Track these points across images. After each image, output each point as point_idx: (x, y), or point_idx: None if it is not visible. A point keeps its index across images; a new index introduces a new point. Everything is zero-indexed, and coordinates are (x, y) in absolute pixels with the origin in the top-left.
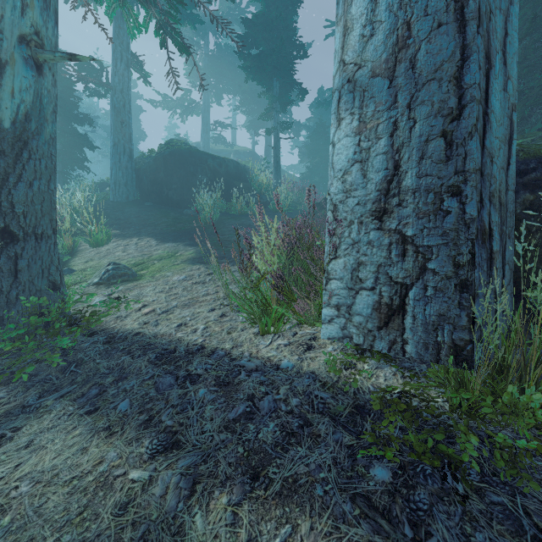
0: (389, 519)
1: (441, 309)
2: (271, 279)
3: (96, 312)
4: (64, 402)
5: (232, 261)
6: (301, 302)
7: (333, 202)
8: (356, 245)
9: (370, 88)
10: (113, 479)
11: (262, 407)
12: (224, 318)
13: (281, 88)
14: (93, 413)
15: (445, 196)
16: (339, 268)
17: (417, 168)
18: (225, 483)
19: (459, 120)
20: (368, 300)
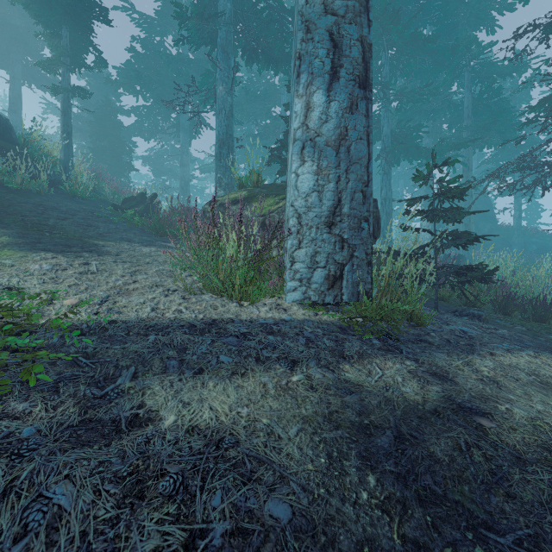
0: (391, 351)
1: (360, 275)
2: (251, 262)
3: (6, 305)
4: (153, 378)
5: (91, 250)
6: (276, 279)
7: (298, 212)
8: (314, 241)
9: (325, 151)
10: (286, 385)
11: (309, 336)
12: (191, 300)
13: (73, 42)
14: (203, 372)
15: (362, 221)
16: (302, 255)
17: (350, 204)
18: (339, 362)
19: (368, 187)
20: (322, 274)
